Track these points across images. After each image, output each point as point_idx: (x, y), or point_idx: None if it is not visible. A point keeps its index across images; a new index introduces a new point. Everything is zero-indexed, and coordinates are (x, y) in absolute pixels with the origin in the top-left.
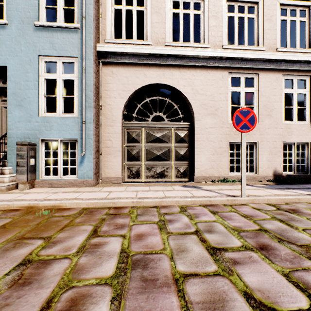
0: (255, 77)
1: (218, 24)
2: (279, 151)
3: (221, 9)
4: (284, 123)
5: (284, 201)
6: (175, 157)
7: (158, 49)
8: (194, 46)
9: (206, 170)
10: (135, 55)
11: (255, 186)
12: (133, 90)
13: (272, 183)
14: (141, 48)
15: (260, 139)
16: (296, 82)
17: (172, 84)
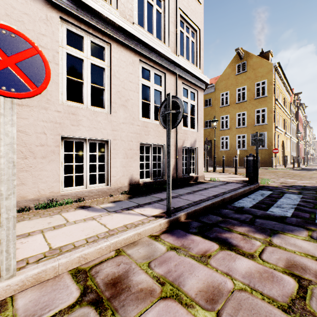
0: (106, 47)
1: None
2: (136, 154)
3: None
4: (141, 119)
5: (115, 247)
6: None
7: None
8: None
9: None
10: None
11: (95, 209)
12: None
13: (125, 198)
14: None
15: (113, 136)
16: (153, 75)
17: None
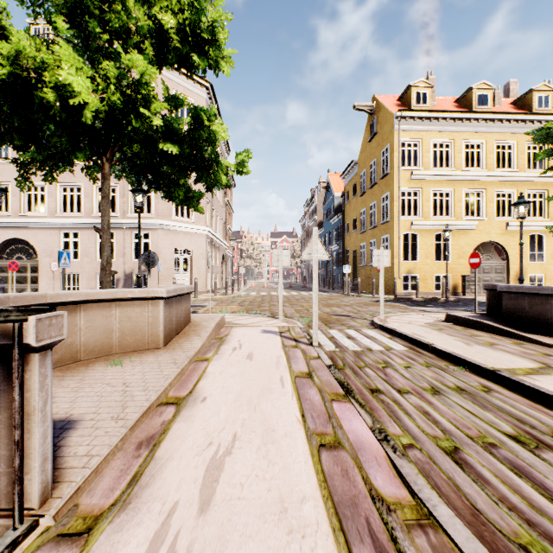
0: (80, 232)
1: (54, 201)
2: (94, 278)
3: (56, 192)
4: (99, 260)
5: None
6: (31, 282)
7: (11, 220)
8: (37, 215)
9: (46, 290)
10: (0, 223)
11: None
12: (0, 242)
13: None
14: (1, 219)
15: (82, 271)
16: None
17: (24, 238)
